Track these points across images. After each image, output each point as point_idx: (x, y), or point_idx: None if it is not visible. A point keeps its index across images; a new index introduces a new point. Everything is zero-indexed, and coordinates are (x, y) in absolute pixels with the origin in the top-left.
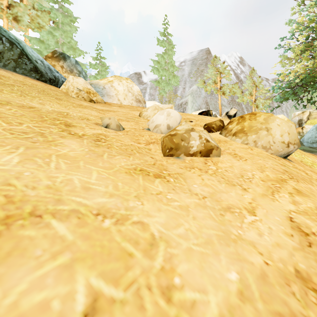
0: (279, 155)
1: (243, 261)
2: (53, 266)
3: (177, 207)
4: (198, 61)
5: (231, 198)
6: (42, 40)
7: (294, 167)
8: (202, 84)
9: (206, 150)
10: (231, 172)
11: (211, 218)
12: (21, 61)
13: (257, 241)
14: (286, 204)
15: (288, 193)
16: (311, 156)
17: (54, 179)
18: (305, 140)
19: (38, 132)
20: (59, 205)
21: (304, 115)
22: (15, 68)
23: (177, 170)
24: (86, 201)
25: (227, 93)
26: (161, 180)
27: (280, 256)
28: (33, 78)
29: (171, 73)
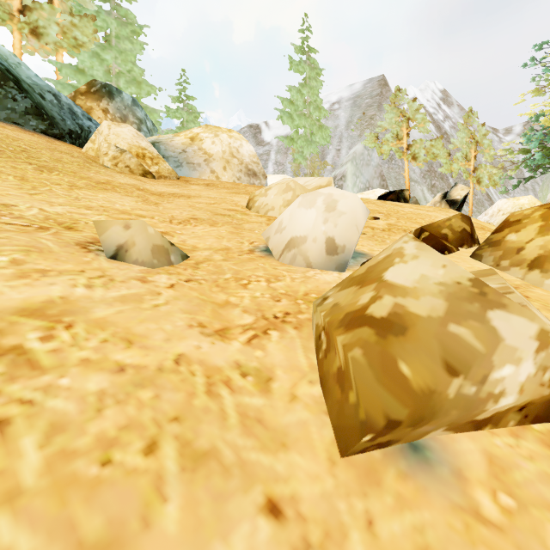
0: None
1: None
2: None
3: None
4: (364, 100)
5: None
6: (81, 69)
7: None
8: (374, 141)
9: None
10: None
11: None
12: (1, 93)
13: None
14: None
15: None
16: None
17: None
18: None
19: None
20: None
21: None
22: None
23: None
24: None
25: (421, 157)
26: None
27: None
28: (33, 129)
29: (315, 122)
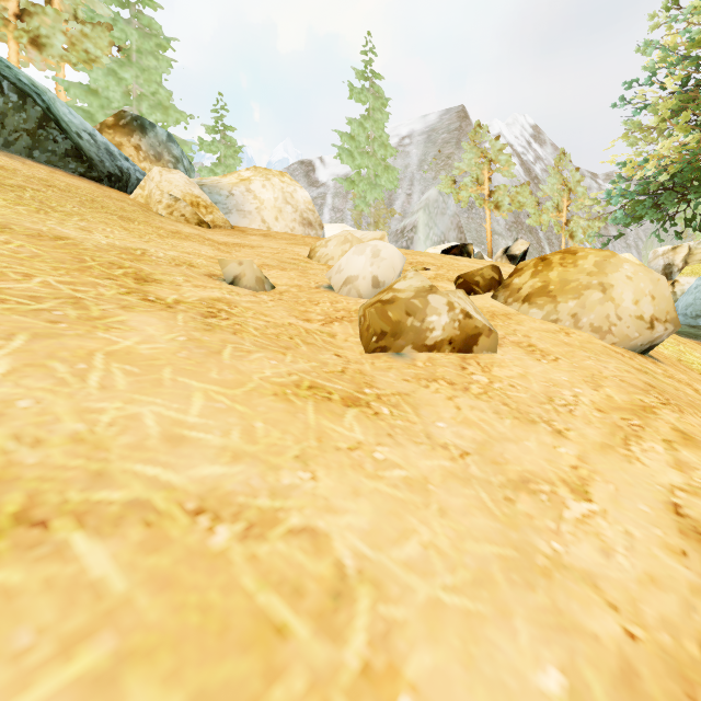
0: (631, 348)
1: (572, 632)
2: (61, 681)
3: (399, 482)
4: (440, 135)
5: (529, 456)
6: (94, 90)
7: (667, 375)
8: (450, 186)
9: (465, 337)
10: (524, 389)
11: (483, 509)
12: (43, 135)
13: (601, 570)
14: (661, 470)
15: (662, 441)
16: (699, 347)
17: (94, 417)
18: (681, 310)
19: (68, 295)
20: (98, 488)
21: (678, 255)
22: (31, 150)
23: (397, 386)
24: (172, 476)
25: (505, 206)
26: (359, 411)
27: (661, 611)
28: (73, 171)
29: (380, 162)
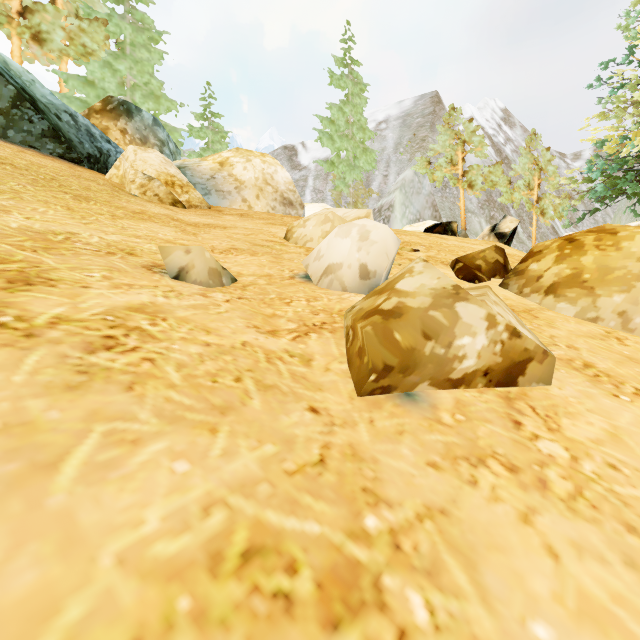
0: None
1: None
2: None
3: None
4: (415, 120)
5: None
6: (91, 81)
7: None
8: (425, 167)
9: (508, 364)
10: (636, 473)
11: None
12: (17, 115)
13: None
14: None
15: None
16: None
17: None
18: None
19: None
20: None
21: None
22: (4, 131)
23: (422, 484)
24: None
25: (478, 185)
26: None
27: None
28: (50, 153)
29: (358, 144)
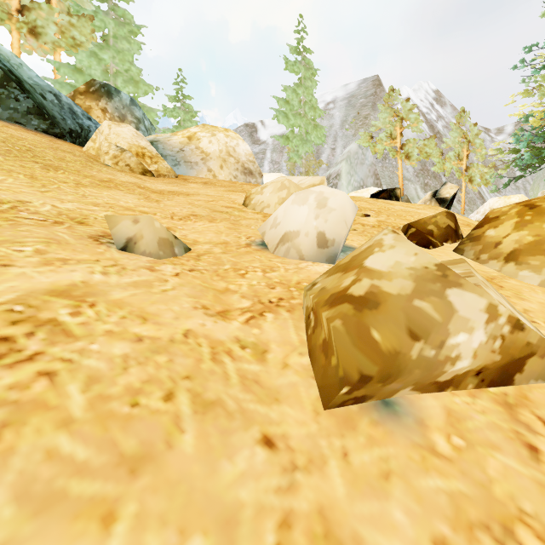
0: None
1: None
2: None
3: None
4: (358, 100)
5: None
6: (79, 69)
7: None
8: (368, 140)
9: (506, 361)
10: None
11: None
12: (4, 94)
13: None
14: None
15: None
16: None
17: None
18: None
19: None
20: None
21: None
22: None
23: None
24: None
25: (414, 156)
26: None
27: None
28: (35, 128)
29: (310, 121)
